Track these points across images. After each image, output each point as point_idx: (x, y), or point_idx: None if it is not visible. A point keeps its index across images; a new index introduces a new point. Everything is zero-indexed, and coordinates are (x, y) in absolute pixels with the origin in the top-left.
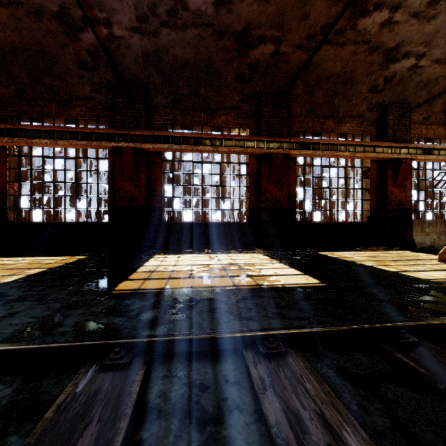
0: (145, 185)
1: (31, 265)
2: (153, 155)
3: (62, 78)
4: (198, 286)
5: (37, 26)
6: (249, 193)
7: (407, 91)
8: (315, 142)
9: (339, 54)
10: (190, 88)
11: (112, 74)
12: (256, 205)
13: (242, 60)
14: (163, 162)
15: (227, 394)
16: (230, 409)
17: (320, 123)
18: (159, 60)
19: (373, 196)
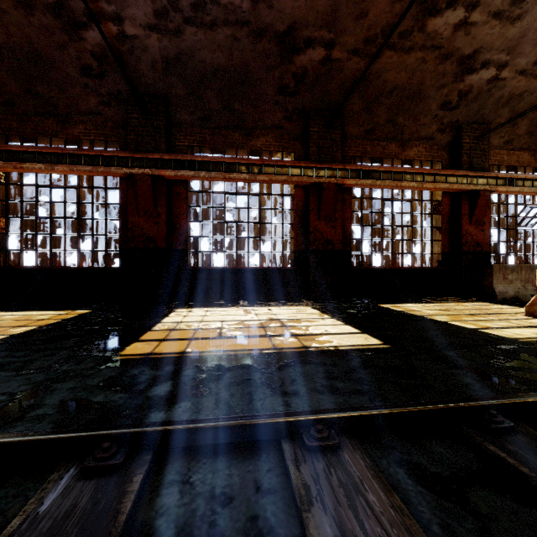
0: (165, 221)
1: (17, 321)
2: (176, 185)
3: (61, 87)
4: (229, 349)
5: (28, 21)
6: (295, 232)
7: (485, 109)
8: (375, 170)
9: (404, 61)
10: (222, 101)
11: (124, 83)
12: (303, 246)
13: (285, 67)
14: (188, 193)
15: (257, 509)
16: (260, 535)
17: (381, 147)
18: (183, 67)
19: (445, 236)
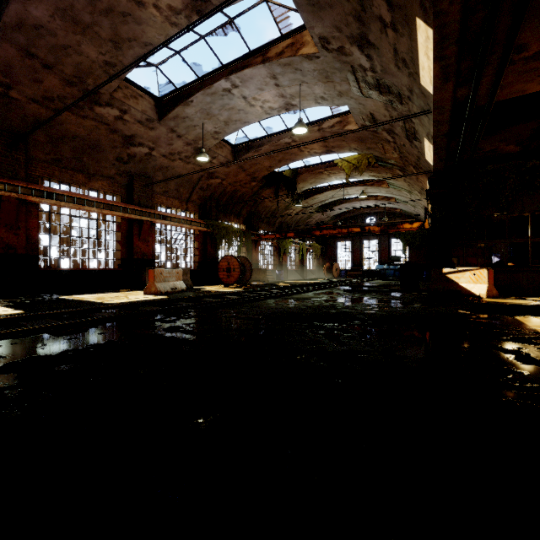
0: None
1: None
2: None
3: None
4: None
5: None
6: None
7: (148, 169)
8: (59, 193)
9: (81, 122)
10: None
11: None
12: None
13: None
14: None
15: None
16: None
17: (69, 174)
18: None
19: (124, 248)
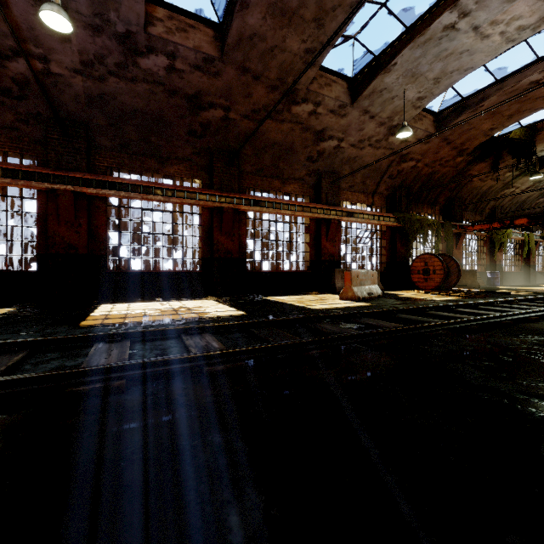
0: (86, 231)
1: None
2: (96, 199)
3: None
4: (153, 320)
5: None
6: (202, 243)
7: (335, 164)
8: (262, 200)
9: (279, 128)
10: (140, 134)
11: (45, 107)
12: (209, 254)
13: (194, 118)
14: (107, 207)
15: (171, 345)
16: (172, 347)
17: (268, 182)
18: (105, 104)
19: (312, 249)
